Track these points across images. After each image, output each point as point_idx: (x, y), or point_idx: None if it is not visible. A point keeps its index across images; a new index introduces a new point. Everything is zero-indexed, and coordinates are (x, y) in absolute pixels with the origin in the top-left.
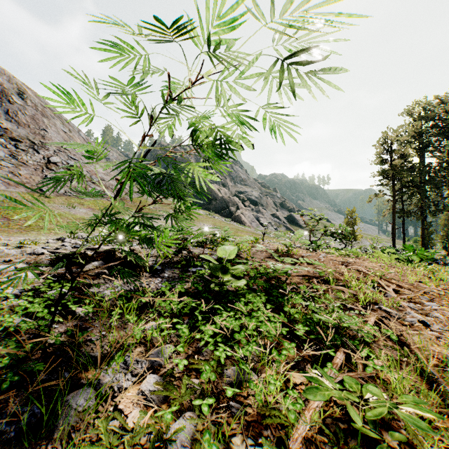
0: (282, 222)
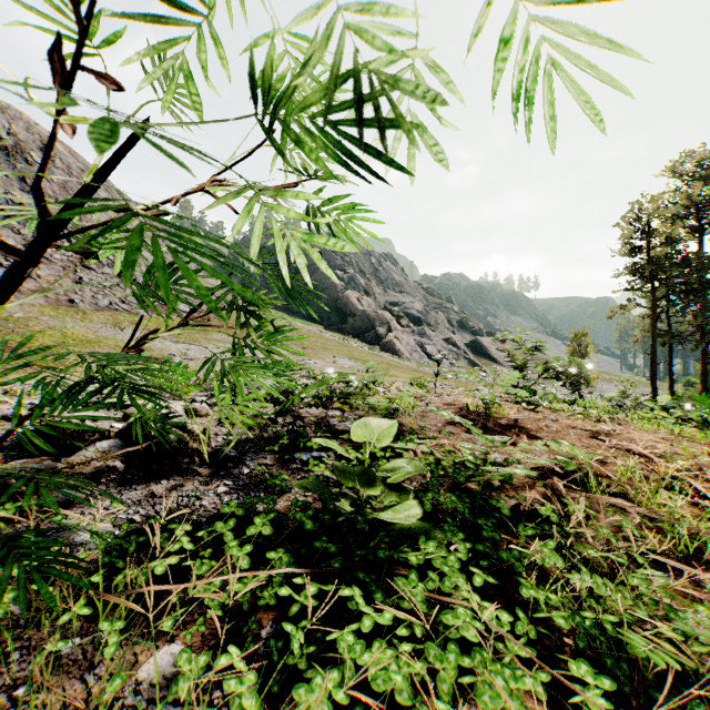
0: (462, 351)
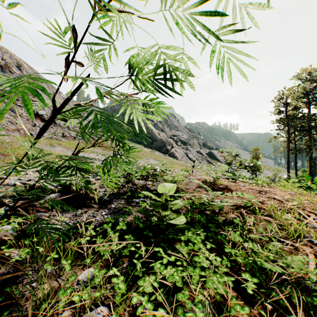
0: (204, 156)
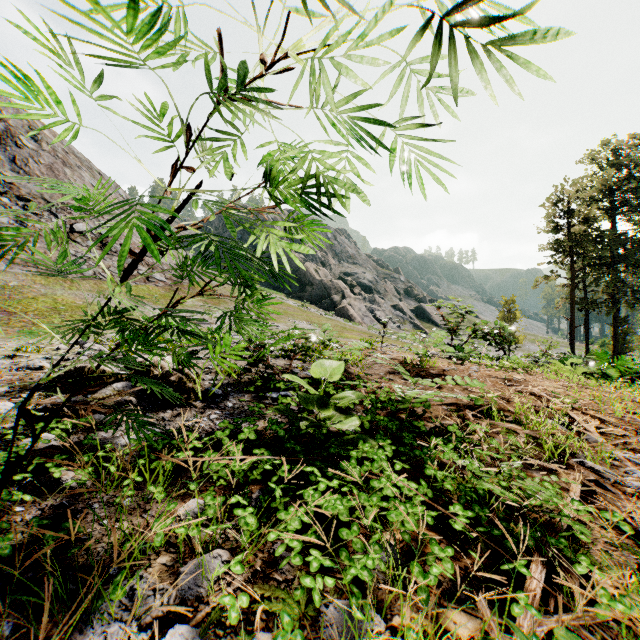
0: (407, 316)
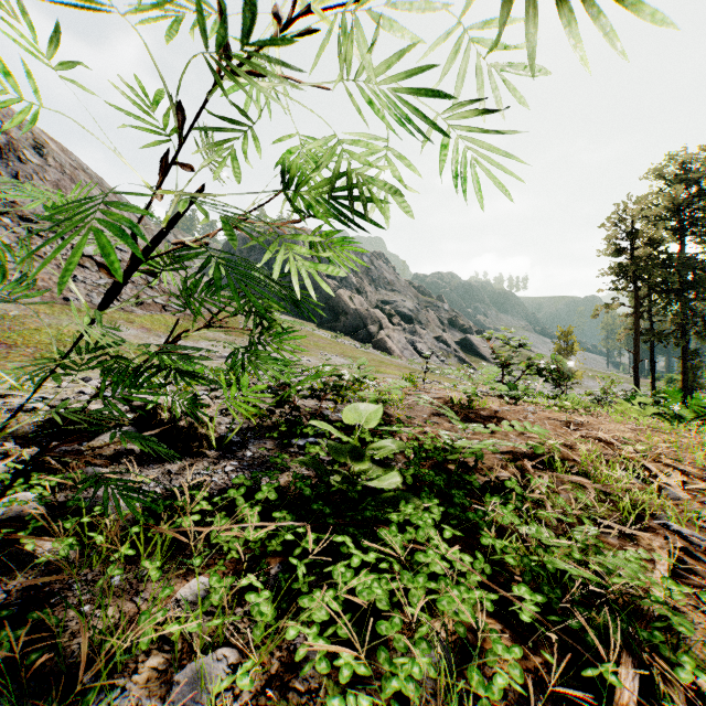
0: (452, 349)
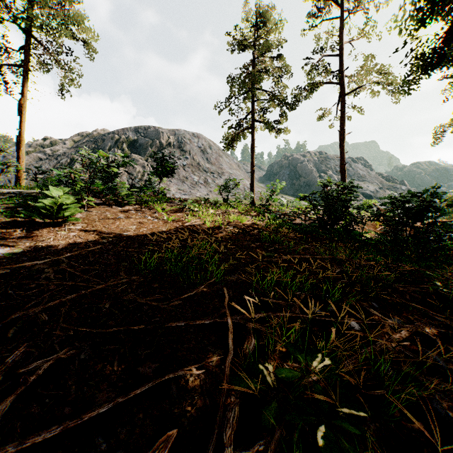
0: None
